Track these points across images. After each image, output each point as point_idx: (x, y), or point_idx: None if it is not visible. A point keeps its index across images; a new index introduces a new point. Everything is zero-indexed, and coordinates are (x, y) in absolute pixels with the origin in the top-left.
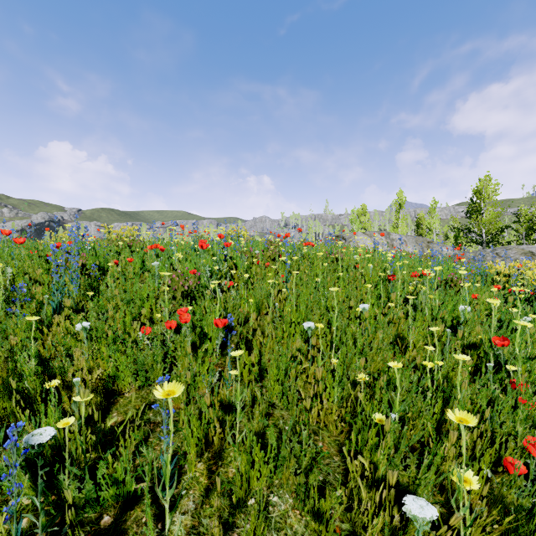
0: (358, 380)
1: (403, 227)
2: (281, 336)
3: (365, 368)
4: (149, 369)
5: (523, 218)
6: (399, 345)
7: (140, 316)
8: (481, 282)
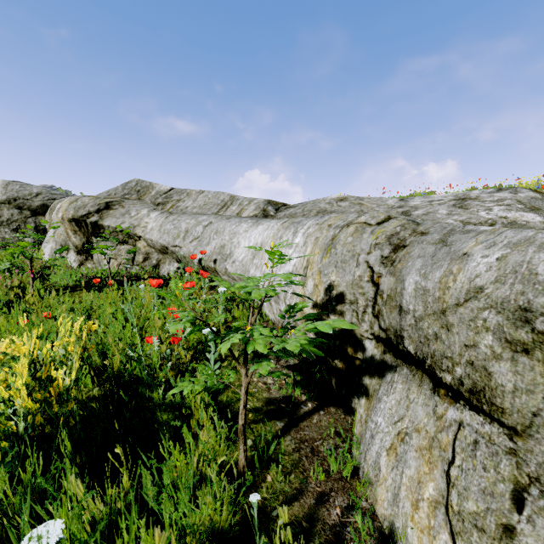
0: None
1: None
2: None
3: None
4: None
5: None
6: None
7: None
8: None
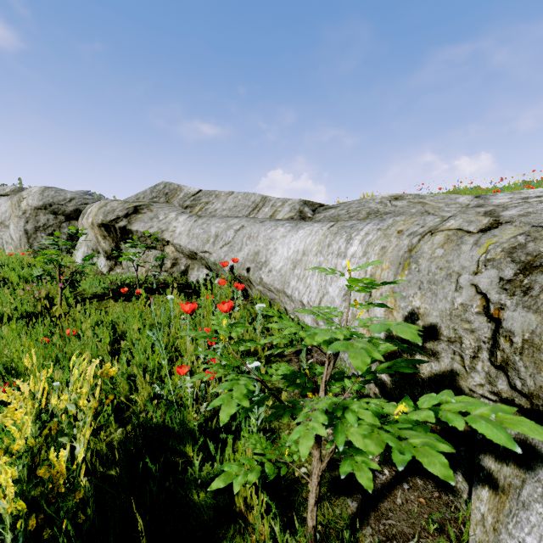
0: None
1: None
2: None
3: None
4: None
5: None
6: None
7: None
8: None
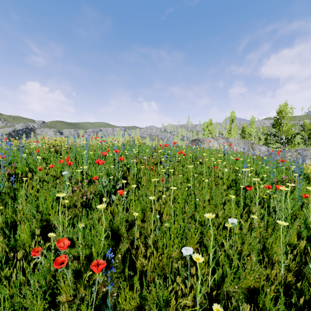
0: (232, 301)
1: (234, 133)
2: (161, 252)
3: (237, 284)
4: (28, 306)
5: (306, 128)
6: (266, 259)
7: (47, 220)
8: (301, 179)
